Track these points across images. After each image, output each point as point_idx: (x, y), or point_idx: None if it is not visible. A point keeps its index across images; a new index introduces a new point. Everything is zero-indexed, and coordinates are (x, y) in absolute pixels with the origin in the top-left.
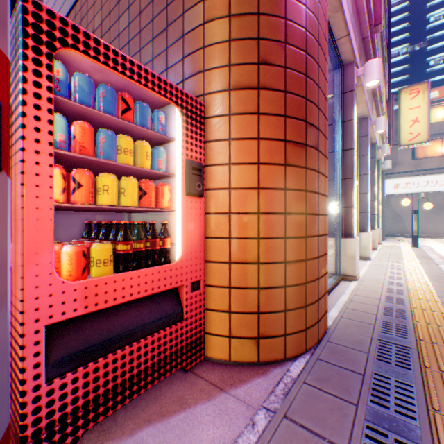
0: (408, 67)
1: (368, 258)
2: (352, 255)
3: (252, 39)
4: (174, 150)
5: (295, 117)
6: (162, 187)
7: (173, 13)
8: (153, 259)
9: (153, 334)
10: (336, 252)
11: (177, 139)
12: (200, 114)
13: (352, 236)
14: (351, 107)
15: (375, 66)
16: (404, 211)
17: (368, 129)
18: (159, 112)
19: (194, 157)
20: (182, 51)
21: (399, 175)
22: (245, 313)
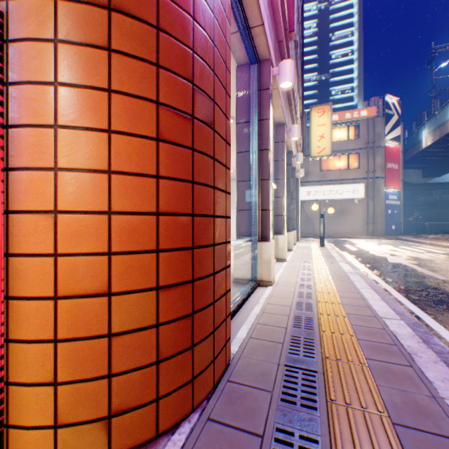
0: (317, 93)
1: (285, 259)
2: (268, 260)
3: None
4: None
5: (176, 72)
6: None
7: None
8: None
9: None
10: (253, 257)
11: None
12: None
13: (268, 239)
14: (267, 106)
15: (289, 67)
16: (314, 215)
17: (285, 135)
18: None
19: None
20: None
21: (311, 184)
22: (86, 381)
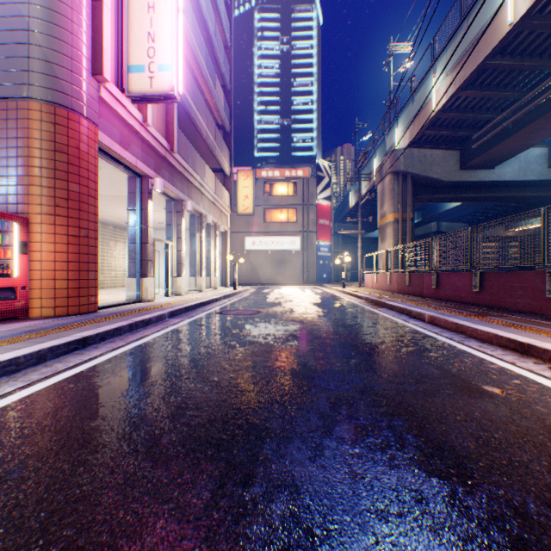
0: (280, 138)
1: (182, 294)
2: (148, 288)
3: (54, 197)
4: (14, 236)
5: (75, 226)
6: (9, 250)
7: (12, 172)
8: (5, 277)
9: (6, 301)
10: (139, 287)
11: (16, 233)
12: (28, 223)
13: (148, 277)
14: (147, 202)
15: (159, 183)
16: (260, 265)
17: (183, 207)
18: (7, 222)
19: (25, 239)
20: (18, 191)
21: (256, 234)
22: (50, 298)
